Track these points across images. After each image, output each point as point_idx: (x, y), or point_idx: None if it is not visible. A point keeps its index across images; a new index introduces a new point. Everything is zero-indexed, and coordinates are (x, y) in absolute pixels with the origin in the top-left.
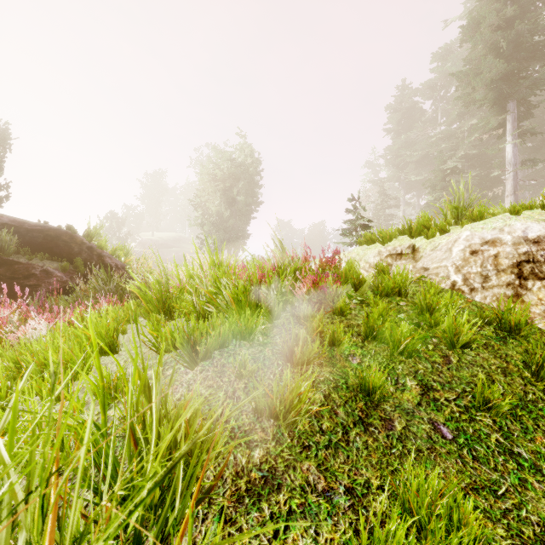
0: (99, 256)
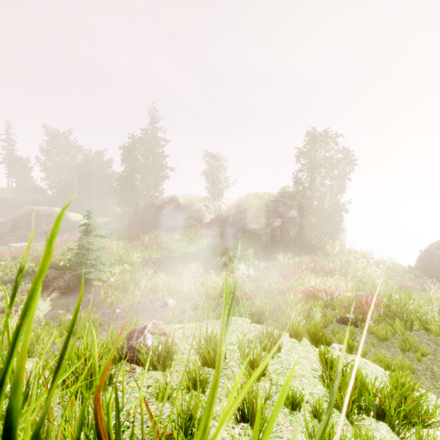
0: None
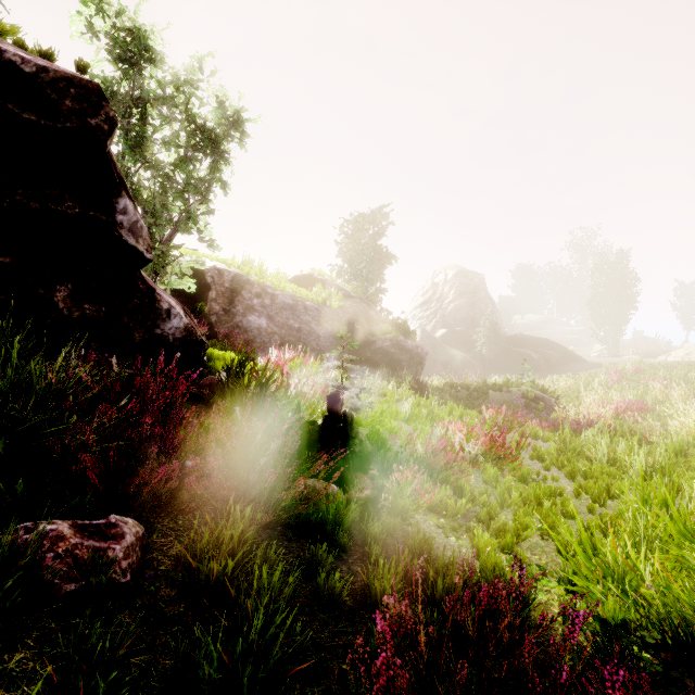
0: (563, 349)
